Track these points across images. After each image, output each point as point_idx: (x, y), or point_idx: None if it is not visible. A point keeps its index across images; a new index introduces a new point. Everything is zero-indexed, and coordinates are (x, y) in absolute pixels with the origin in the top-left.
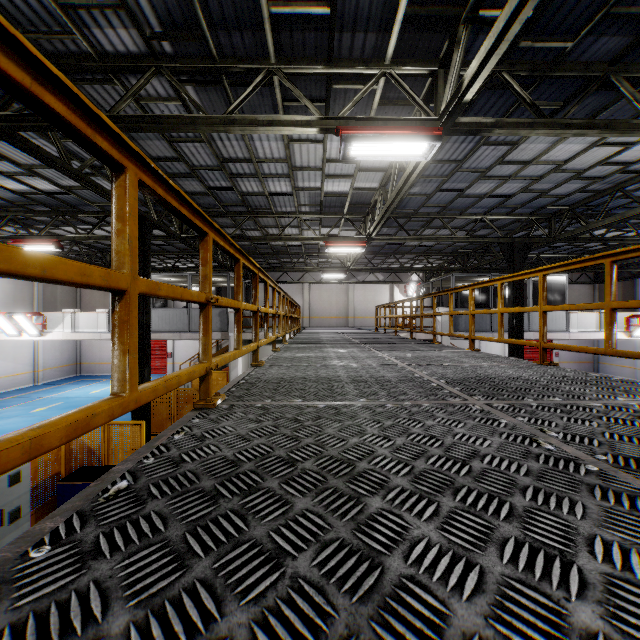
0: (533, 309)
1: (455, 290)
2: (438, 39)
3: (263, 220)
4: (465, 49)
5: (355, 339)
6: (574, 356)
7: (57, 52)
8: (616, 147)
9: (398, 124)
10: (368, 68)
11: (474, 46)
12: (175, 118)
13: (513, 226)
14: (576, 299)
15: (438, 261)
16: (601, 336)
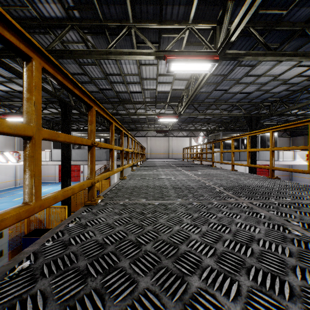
0: (266, 149)
1: (224, 140)
2: (216, 9)
3: (127, 105)
4: (231, 14)
5: (173, 164)
6: (280, 172)
7: (20, 17)
8: (305, 67)
9: (195, 54)
10: (180, 25)
11: (235, 13)
12: (81, 51)
13: (251, 108)
14: (281, 144)
15: (213, 126)
16: (294, 163)
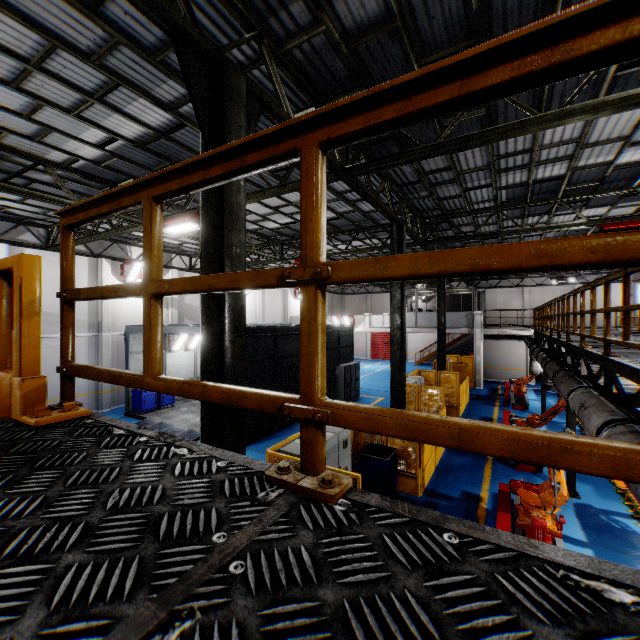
0: None
1: None
2: None
3: None
4: None
5: (598, 333)
6: None
7: (452, 212)
8: None
9: (639, 217)
10: (618, 191)
11: None
12: (505, 231)
13: None
14: None
15: None
16: None
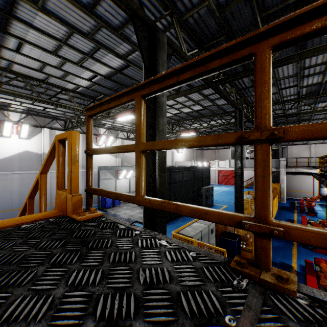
0: None
1: None
2: None
3: (302, 122)
4: None
5: None
6: None
7: None
8: None
9: None
10: None
11: None
12: (304, 112)
13: None
14: None
15: None
16: None
